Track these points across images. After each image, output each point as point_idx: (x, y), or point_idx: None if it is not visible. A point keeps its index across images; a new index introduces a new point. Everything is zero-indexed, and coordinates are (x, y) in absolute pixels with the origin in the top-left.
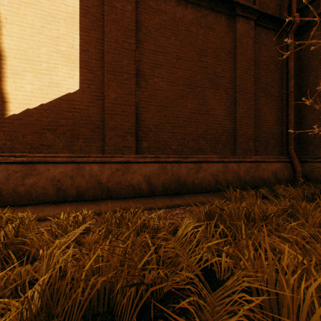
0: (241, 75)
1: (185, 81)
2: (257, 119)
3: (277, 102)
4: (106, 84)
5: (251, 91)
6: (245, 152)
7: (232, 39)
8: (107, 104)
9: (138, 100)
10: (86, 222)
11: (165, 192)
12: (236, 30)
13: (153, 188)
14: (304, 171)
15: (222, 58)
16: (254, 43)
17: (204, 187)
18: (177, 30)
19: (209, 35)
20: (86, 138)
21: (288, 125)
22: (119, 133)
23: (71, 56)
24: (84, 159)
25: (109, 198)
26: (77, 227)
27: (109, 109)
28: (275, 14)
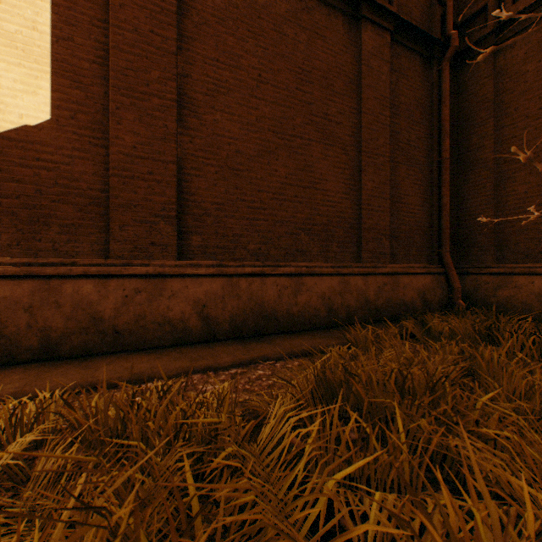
0: (369, 124)
1: (273, 124)
2: (394, 201)
3: (424, 175)
4: (113, 114)
5: (385, 153)
6: (376, 257)
7: (356, 59)
8: (115, 155)
9: (182, 153)
10: (45, 419)
11: (236, 333)
12: (362, 44)
13: (212, 326)
14: (465, 289)
15: (338, 91)
16: (390, 72)
17: (308, 321)
18: (259, 28)
19: (316, 47)
20: (67, 225)
21: (441, 213)
22: (141, 216)
23: (32, 47)
24: (61, 269)
25: (118, 351)
26: (22, 433)
27: (120, 167)
28: (421, 28)
